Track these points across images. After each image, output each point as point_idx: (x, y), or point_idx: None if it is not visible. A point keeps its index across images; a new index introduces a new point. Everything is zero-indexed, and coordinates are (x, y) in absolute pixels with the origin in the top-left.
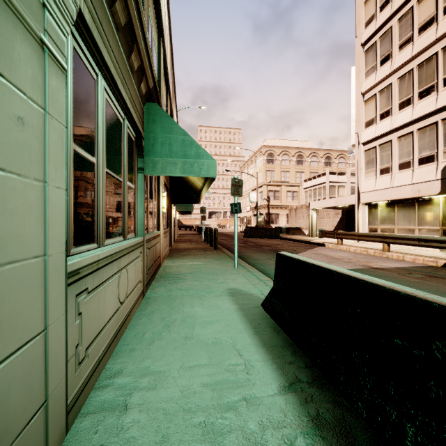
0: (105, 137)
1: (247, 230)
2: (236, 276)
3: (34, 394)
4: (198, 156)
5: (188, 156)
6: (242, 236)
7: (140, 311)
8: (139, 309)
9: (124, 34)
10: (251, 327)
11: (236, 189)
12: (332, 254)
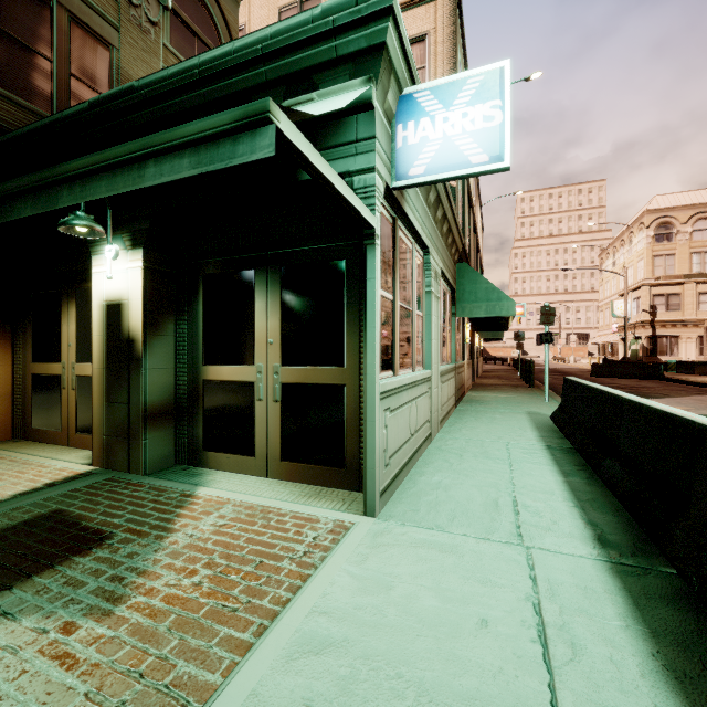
0: (442, 308)
1: (596, 365)
2: (542, 406)
3: (437, 405)
4: (499, 299)
5: (490, 300)
6: (589, 375)
7: (455, 413)
8: (454, 412)
9: (450, 245)
10: (533, 424)
11: (546, 318)
12: None
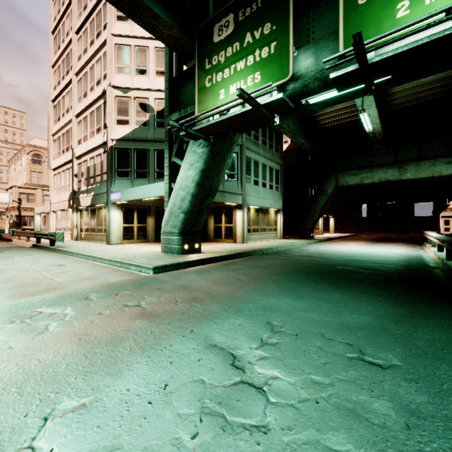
0: None
1: None
2: None
3: None
4: None
5: None
6: None
7: None
8: None
9: None
10: None
11: None
12: None
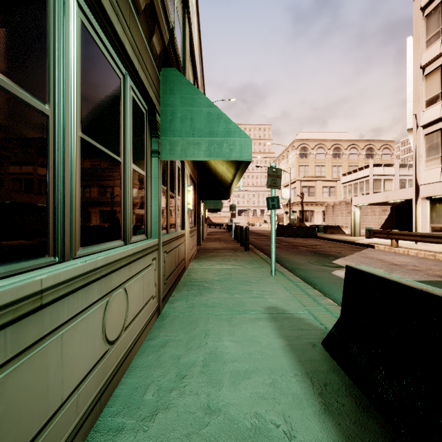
0: (79, 83)
1: (279, 228)
2: (275, 287)
3: None
4: (228, 133)
5: (215, 134)
6: None
7: (149, 341)
8: (149, 335)
9: None
10: (314, 392)
11: (273, 180)
12: (388, 258)
